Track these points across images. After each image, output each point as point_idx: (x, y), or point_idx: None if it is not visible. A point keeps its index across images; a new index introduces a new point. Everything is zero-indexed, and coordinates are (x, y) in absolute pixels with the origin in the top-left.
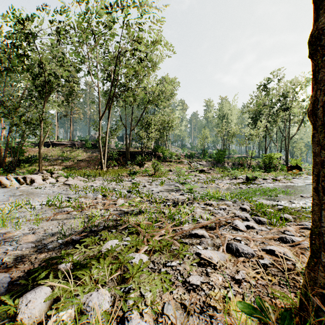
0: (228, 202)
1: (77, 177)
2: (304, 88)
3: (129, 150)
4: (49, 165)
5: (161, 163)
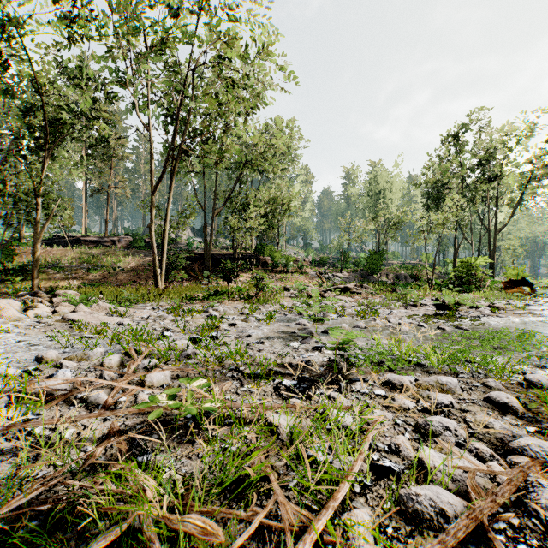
0: (448, 380)
1: (98, 304)
2: (523, 141)
3: (210, 252)
4: (62, 278)
5: (268, 276)
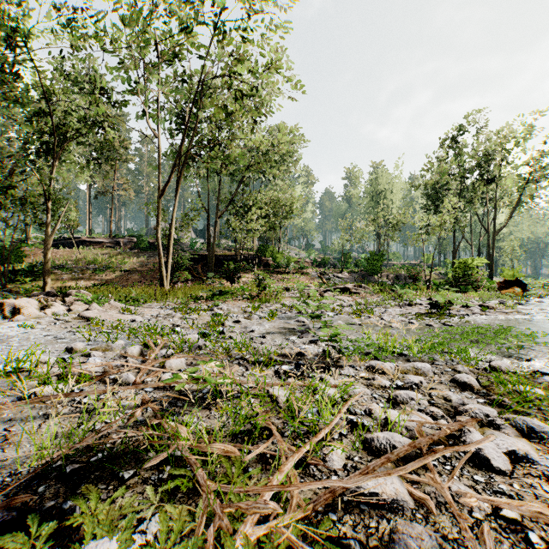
0: (422, 366)
1: (109, 303)
2: (521, 143)
3: (213, 253)
4: (69, 279)
5: (270, 276)
